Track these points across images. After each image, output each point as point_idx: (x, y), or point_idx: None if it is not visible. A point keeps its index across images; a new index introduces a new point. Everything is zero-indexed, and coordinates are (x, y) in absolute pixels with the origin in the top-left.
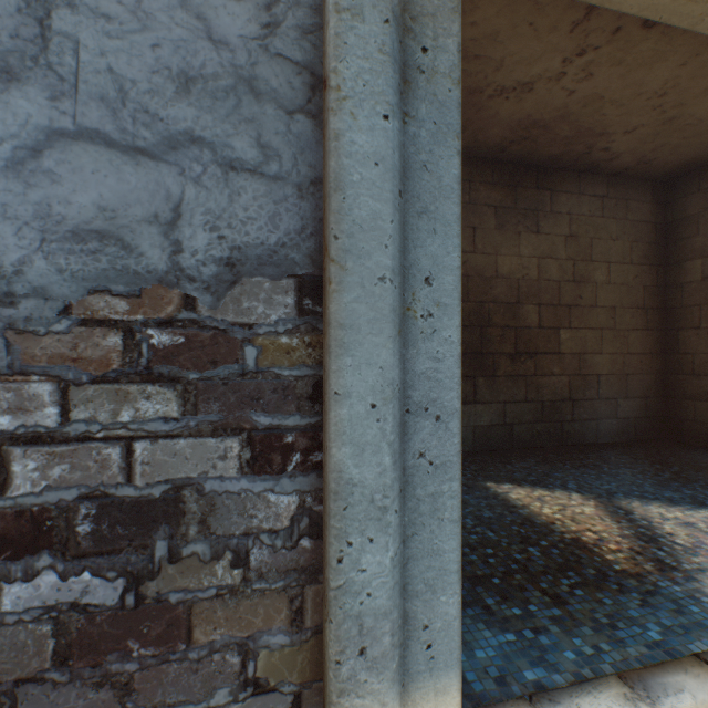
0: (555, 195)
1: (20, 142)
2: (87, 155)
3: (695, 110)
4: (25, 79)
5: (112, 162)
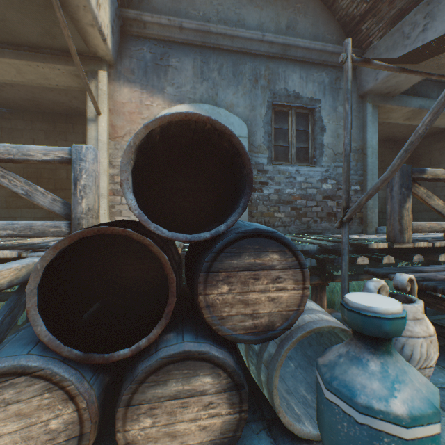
0: (76, 125)
1: None
2: None
3: (76, 95)
4: None
5: None
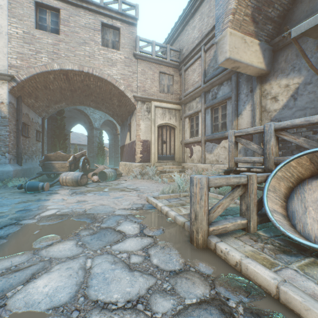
0: None
1: (293, 112)
2: (298, 112)
3: None
4: (293, 108)
5: (299, 111)
